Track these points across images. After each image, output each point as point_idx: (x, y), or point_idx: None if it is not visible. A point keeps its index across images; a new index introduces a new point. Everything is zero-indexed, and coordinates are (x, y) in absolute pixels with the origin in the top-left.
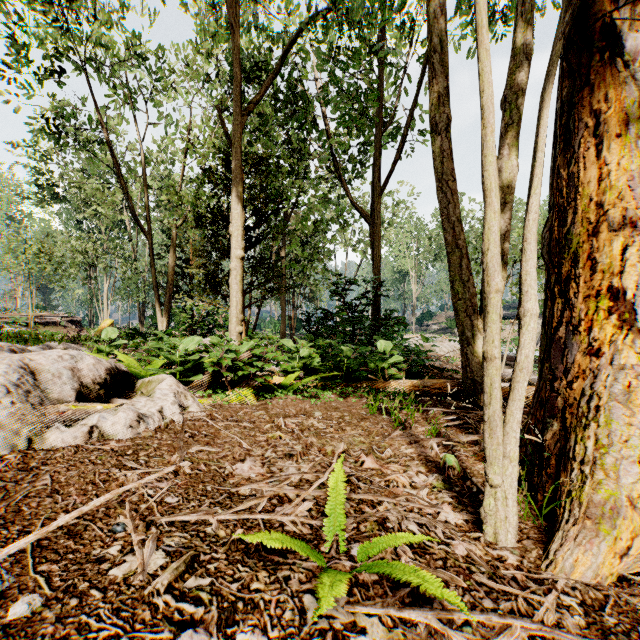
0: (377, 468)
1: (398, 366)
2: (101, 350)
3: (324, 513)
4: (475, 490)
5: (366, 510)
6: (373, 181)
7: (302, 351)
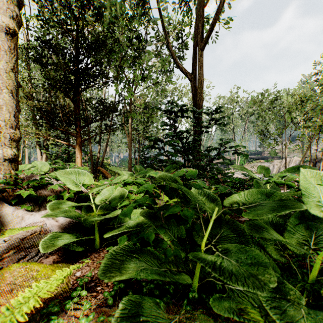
0: None
1: None
2: None
3: None
4: None
5: None
6: (194, 47)
7: (108, 191)
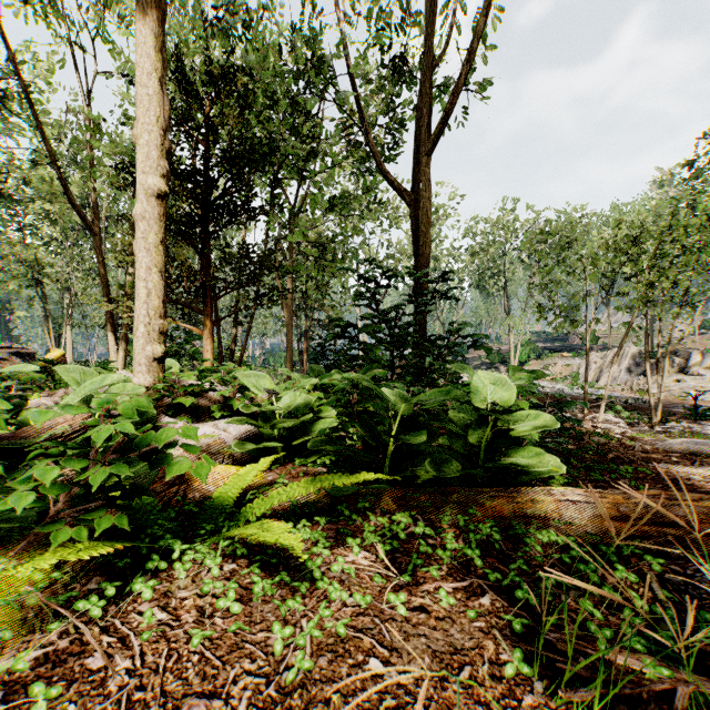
0: None
1: (526, 438)
2: None
3: None
4: None
5: None
6: (415, 142)
7: (290, 398)
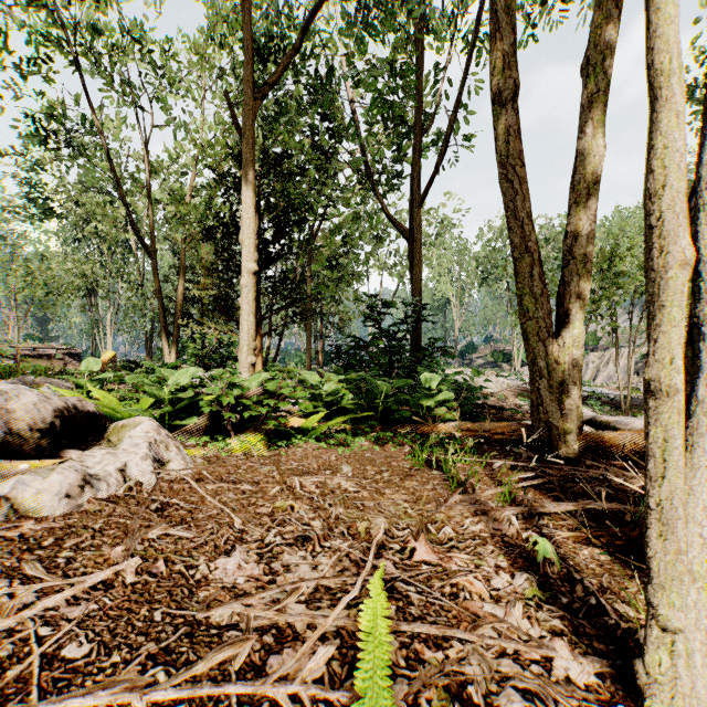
0: (435, 561)
1: (447, 405)
2: (81, 385)
3: (354, 666)
4: (594, 603)
5: (426, 654)
6: (412, 190)
7: (328, 386)
